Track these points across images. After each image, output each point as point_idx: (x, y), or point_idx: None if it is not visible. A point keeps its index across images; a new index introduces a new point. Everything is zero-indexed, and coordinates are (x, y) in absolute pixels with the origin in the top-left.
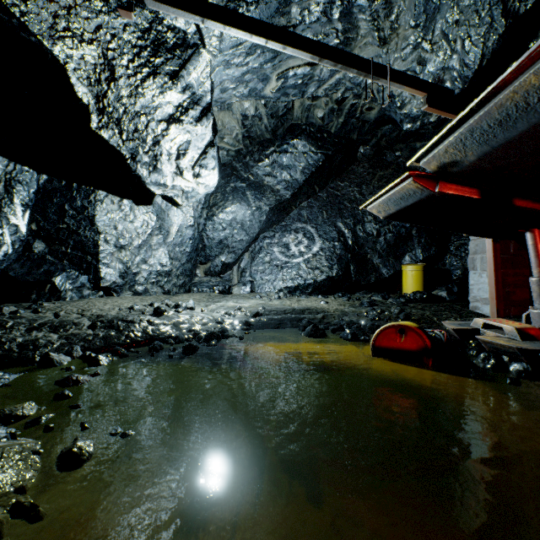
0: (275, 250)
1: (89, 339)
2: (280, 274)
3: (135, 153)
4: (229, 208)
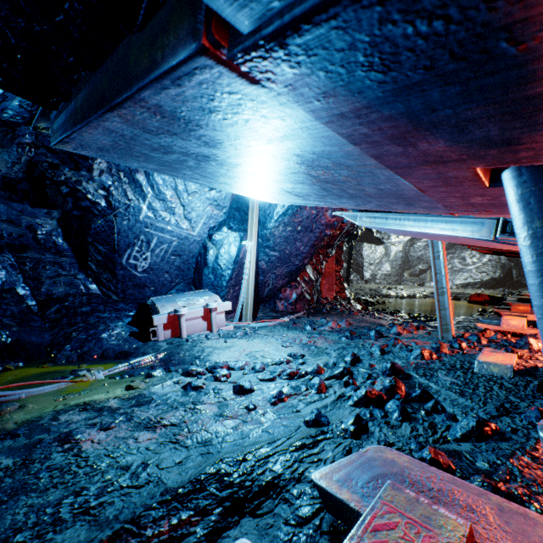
0: (455, 261)
1: (370, 293)
2: (457, 276)
3: (383, 237)
4: (422, 240)
